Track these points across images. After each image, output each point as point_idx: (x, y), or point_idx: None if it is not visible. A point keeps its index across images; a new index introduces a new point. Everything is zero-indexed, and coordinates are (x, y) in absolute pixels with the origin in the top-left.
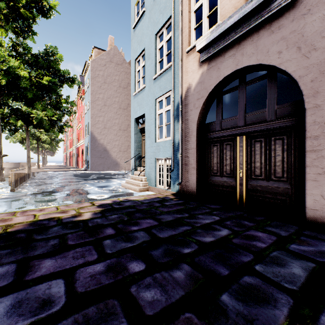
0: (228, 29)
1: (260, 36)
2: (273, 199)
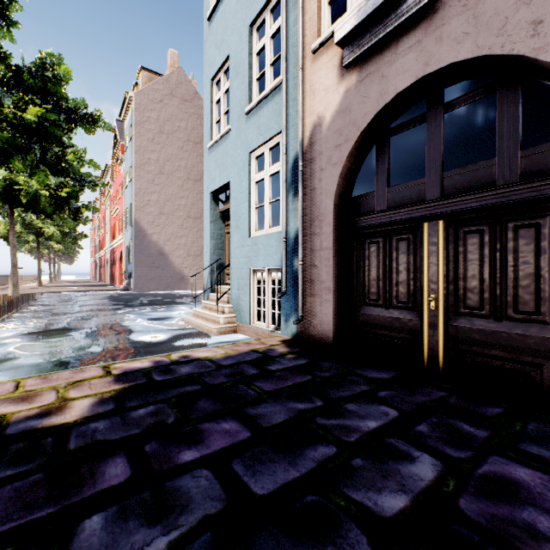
0: None
1: None
2: (513, 361)
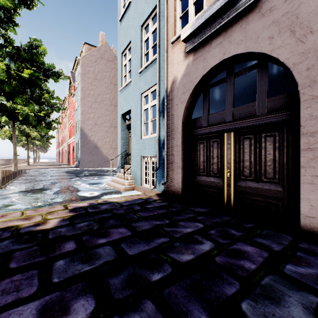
0: (214, 14)
1: (249, 21)
2: (264, 202)
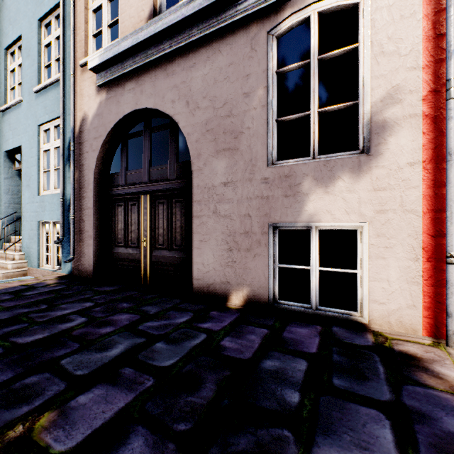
0: (123, 53)
1: (157, 76)
2: (175, 271)
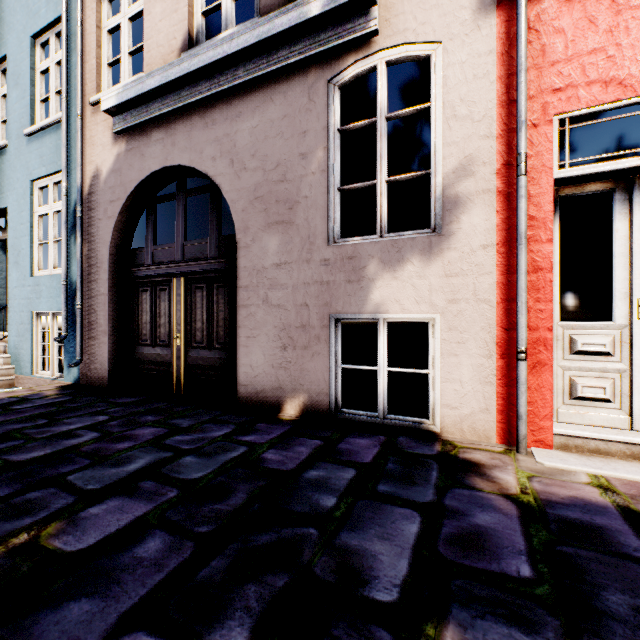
0: (149, 93)
1: (194, 125)
2: (217, 377)
